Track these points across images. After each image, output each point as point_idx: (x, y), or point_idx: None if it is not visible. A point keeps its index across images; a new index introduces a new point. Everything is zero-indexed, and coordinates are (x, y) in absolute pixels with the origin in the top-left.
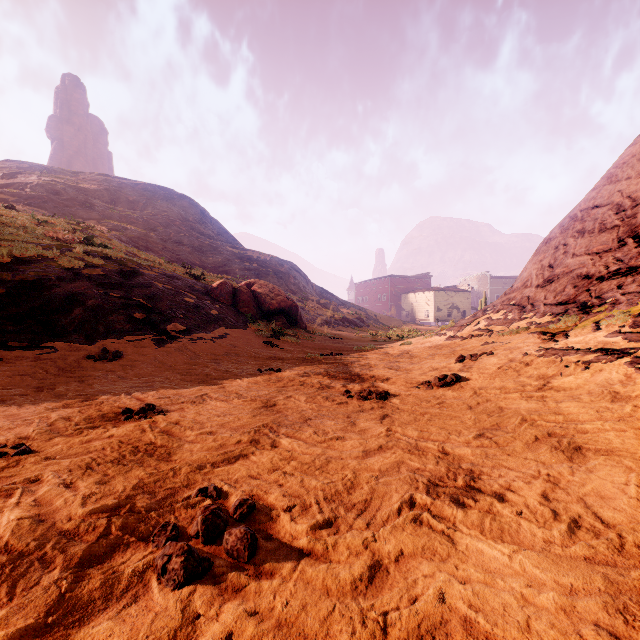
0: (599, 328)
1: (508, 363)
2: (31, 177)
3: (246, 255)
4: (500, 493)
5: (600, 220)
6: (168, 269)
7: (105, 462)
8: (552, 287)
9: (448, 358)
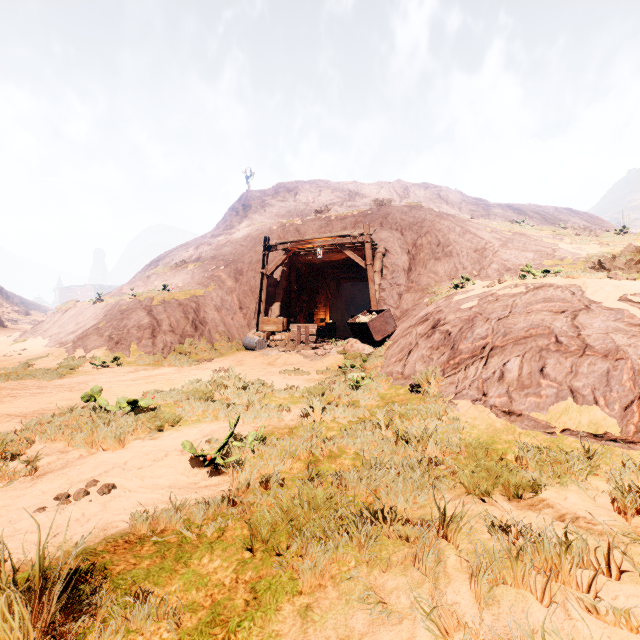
0: None
1: None
2: None
3: None
4: None
5: None
6: None
7: None
8: None
9: None
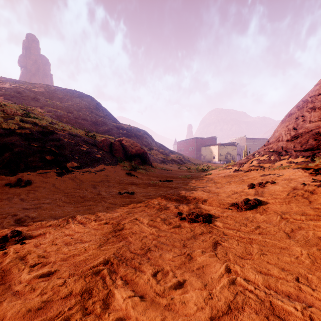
0: None
1: (293, 191)
2: (6, 84)
3: (120, 126)
4: None
5: None
6: (74, 132)
7: None
8: (298, 140)
9: (241, 184)
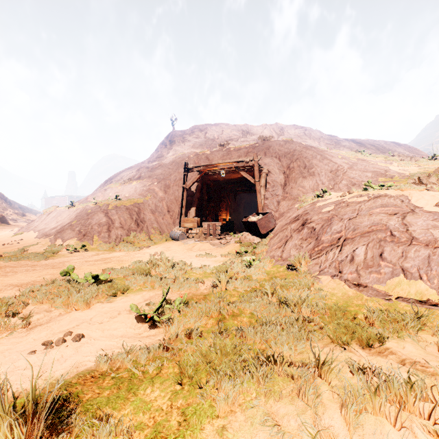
0: None
1: None
2: None
3: None
4: None
5: None
6: None
7: None
8: None
9: None
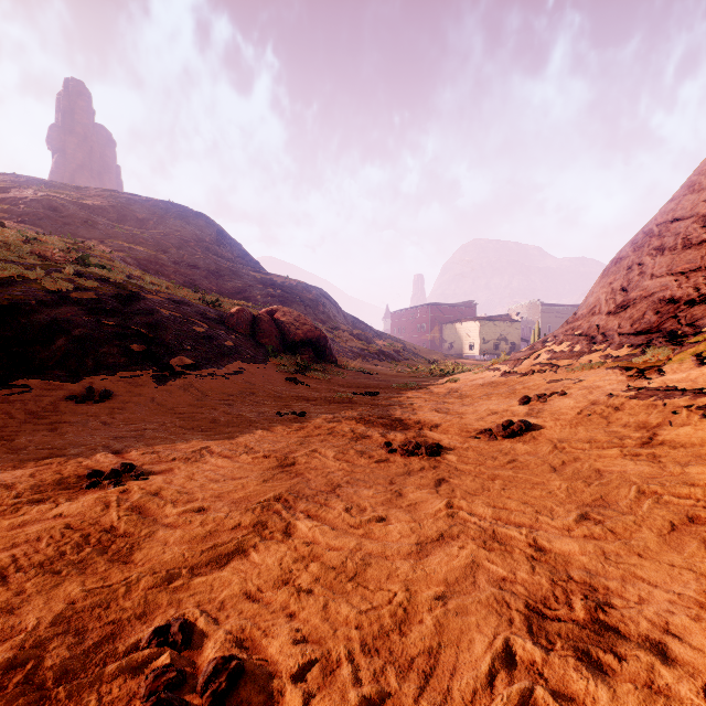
0: (704, 362)
1: (590, 406)
2: (26, 192)
3: (269, 280)
4: (656, 640)
5: (683, 235)
6: (177, 294)
7: (30, 565)
8: (627, 314)
9: (508, 399)
